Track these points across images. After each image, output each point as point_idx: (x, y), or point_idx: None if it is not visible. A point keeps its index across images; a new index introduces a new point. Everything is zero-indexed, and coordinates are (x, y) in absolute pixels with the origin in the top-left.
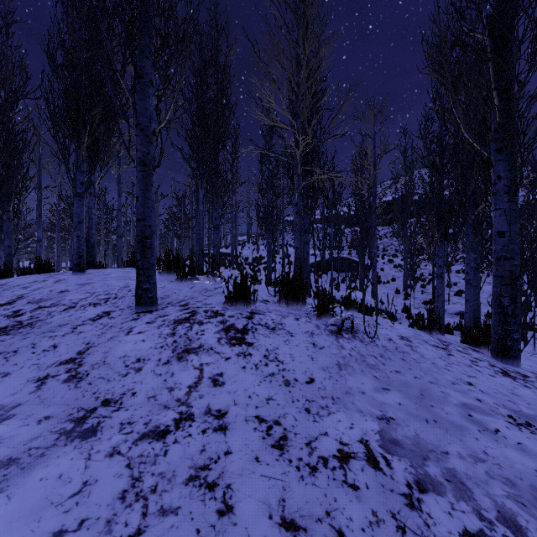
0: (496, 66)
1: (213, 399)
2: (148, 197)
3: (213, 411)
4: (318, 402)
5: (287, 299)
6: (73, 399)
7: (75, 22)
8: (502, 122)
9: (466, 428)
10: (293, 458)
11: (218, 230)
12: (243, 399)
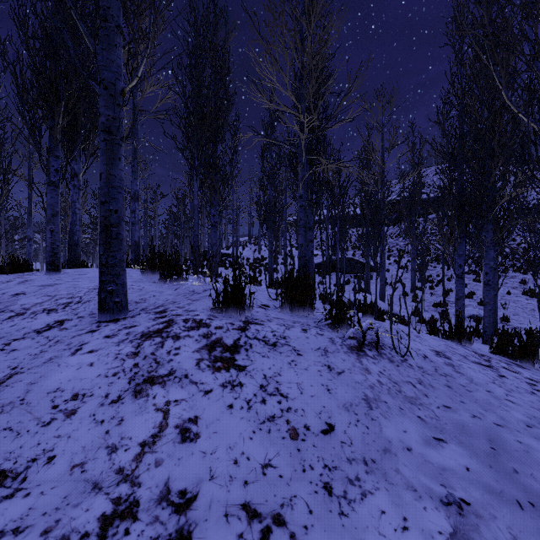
0: None
1: (177, 468)
2: (115, 174)
3: (173, 494)
4: (343, 470)
5: (291, 303)
6: None
7: None
8: None
9: None
10: None
11: (216, 228)
12: (225, 467)
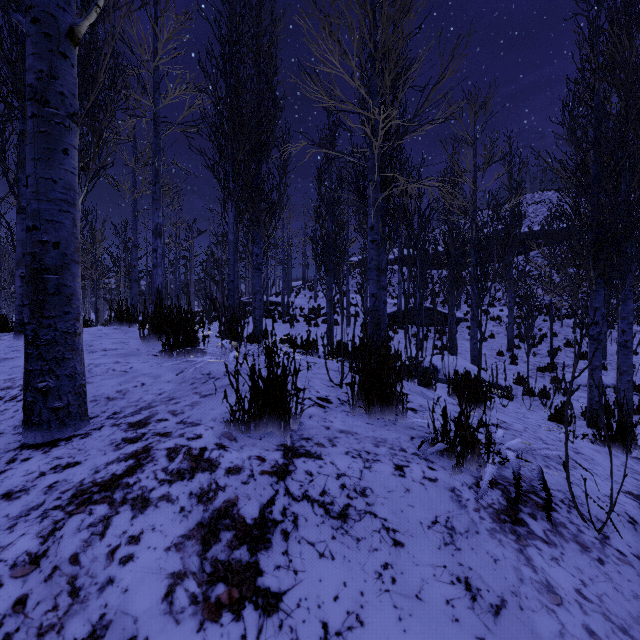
0: None
1: None
2: (54, 178)
3: None
4: None
5: (368, 400)
6: None
7: None
8: None
9: None
10: None
11: (260, 271)
12: None
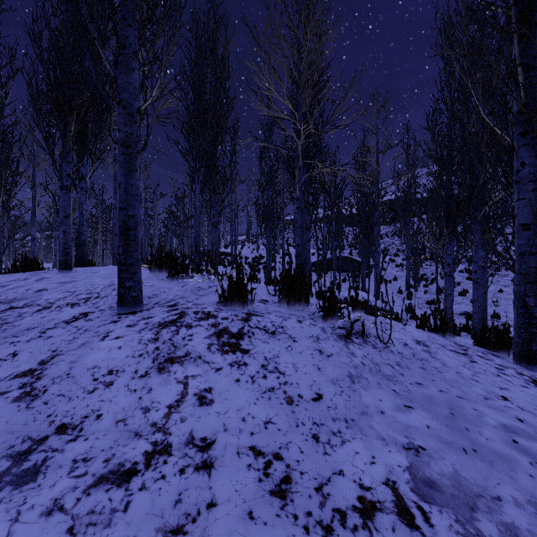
0: (521, 40)
1: (198, 423)
2: (132, 183)
3: (197, 440)
4: (328, 426)
5: (288, 298)
6: (20, 425)
7: (61, 3)
8: (528, 101)
9: (515, 460)
10: (299, 512)
11: (216, 228)
12: (235, 423)
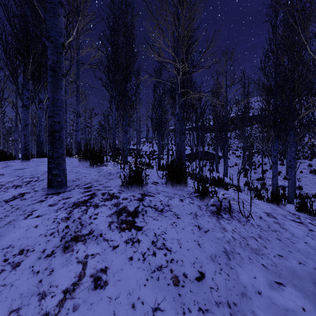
0: None
1: (89, 312)
2: (58, 98)
3: None
4: (213, 312)
5: (172, 181)
6: None
7: None
8: None
9: None
10: None
11: (126, 133)
12: (125, 311)
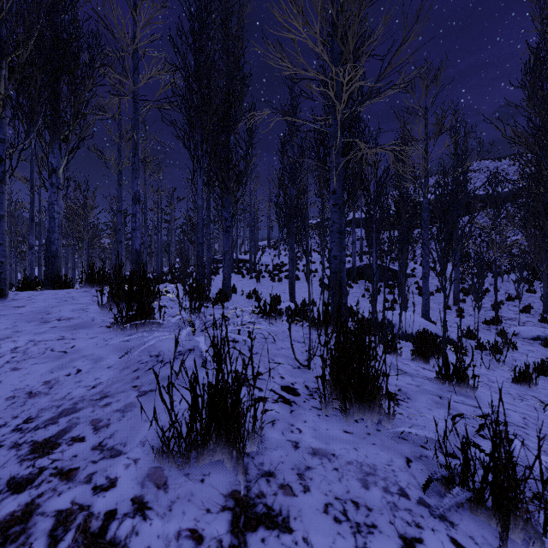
0: None
1: None
2: None
3: None
4: None
5: (345, 398)
6: None
7: None
8: None
9: None
10: None
11: (229, 233)
12: None
